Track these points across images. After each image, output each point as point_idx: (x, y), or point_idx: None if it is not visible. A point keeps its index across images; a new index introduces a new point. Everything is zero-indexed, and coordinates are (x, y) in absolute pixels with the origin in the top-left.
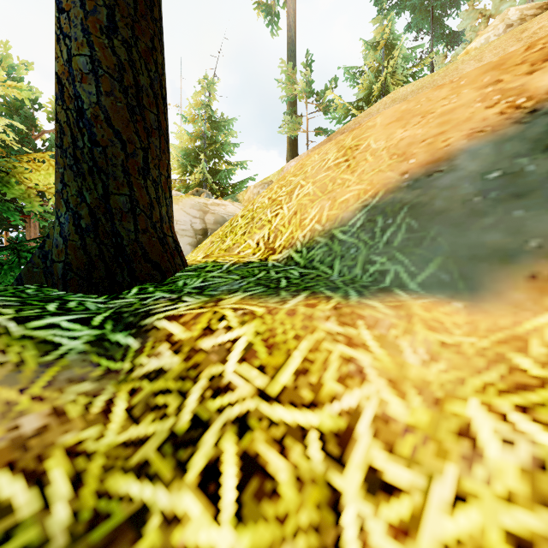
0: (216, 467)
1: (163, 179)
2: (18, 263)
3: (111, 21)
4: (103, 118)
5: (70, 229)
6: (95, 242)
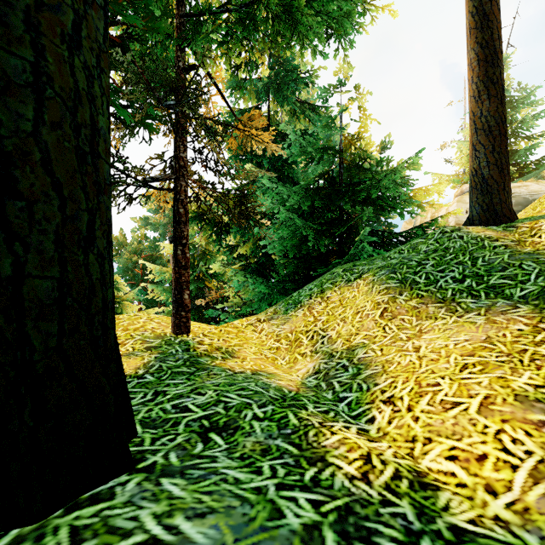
0: (540, 236)
1: (509, 190)
2: (424, 233)
3: (493, 148)
4: (490, 177)
5: (480, 211)
6: (488, 213)
